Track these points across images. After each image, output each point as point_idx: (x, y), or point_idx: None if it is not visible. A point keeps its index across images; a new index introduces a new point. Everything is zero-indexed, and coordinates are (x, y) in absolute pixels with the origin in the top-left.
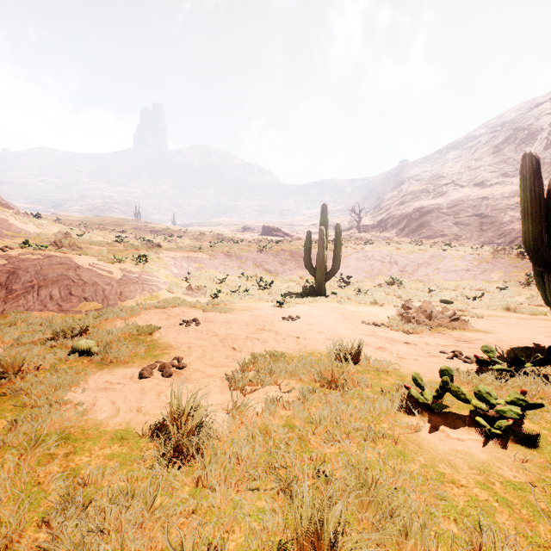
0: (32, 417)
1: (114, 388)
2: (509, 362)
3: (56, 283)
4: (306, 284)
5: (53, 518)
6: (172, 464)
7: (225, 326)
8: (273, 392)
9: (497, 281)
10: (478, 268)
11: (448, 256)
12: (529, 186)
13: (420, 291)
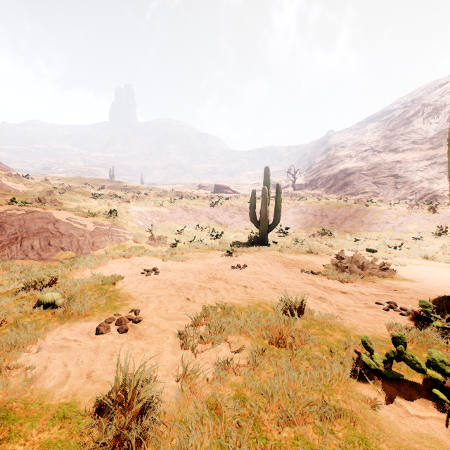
0: None
1: (69, 346)
2: (448, 318)
3: (37, 235)
4: (251, 234)
5: None
6: None
7: (181, 275)
8: (223, 351)
9: (412, 232)
10: (396, 220)
11: (370, 211)
12: None
13: (348, 240)
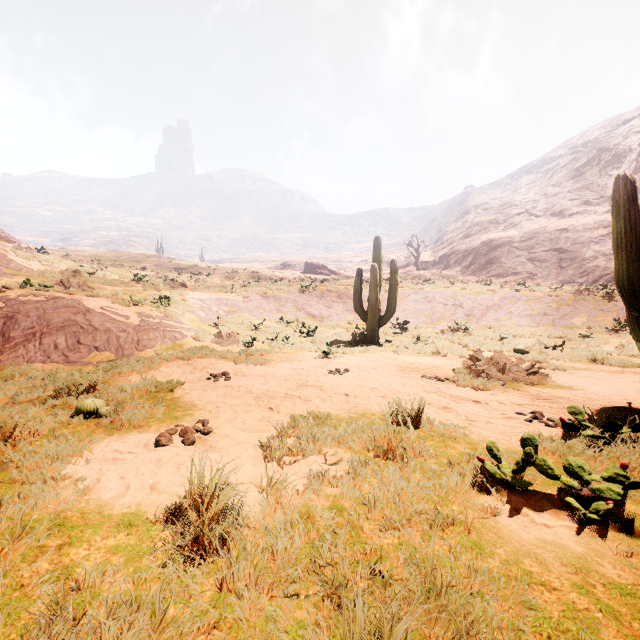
0: (20, 498)
1: (124, 459)
2: (602, 426)
3: (62, 330)
4: (356, 330)
5: (35, 636)
6: (191, 560)
7: (261, 381)
8: (317, 464)
9: (579, 328)
10: (557, 311)
11: (522, 298)
12: (623, 214)
13: (490, 339)
